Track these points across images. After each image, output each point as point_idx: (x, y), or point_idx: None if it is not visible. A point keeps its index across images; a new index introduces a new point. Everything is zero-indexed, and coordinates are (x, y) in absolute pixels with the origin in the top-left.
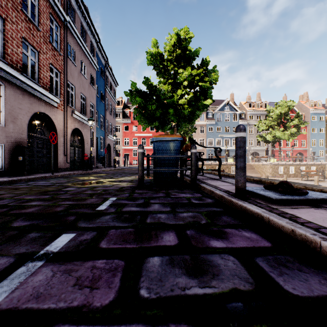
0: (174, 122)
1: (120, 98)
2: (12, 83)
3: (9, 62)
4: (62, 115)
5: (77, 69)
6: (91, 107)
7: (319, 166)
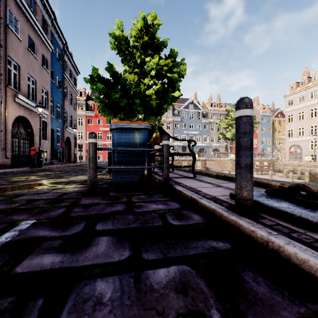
0: (141, 113)
1: (83, 89)
2: None
3: None
4: None
5: (23, 45)
6: (44, 93)
7: (270, 161)
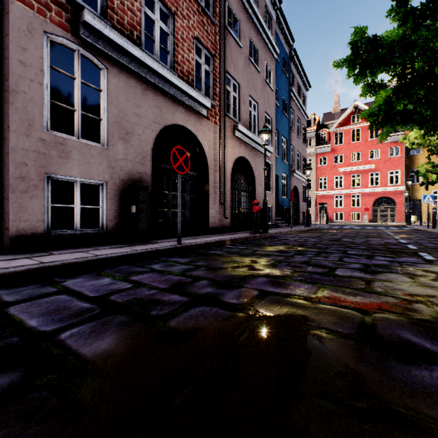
0: None
1: (311, 115)
2: (122, 65)
3: (117, 26)
4: (216, 133)
5: (243, 54)
6: (267, 121)
7: None
